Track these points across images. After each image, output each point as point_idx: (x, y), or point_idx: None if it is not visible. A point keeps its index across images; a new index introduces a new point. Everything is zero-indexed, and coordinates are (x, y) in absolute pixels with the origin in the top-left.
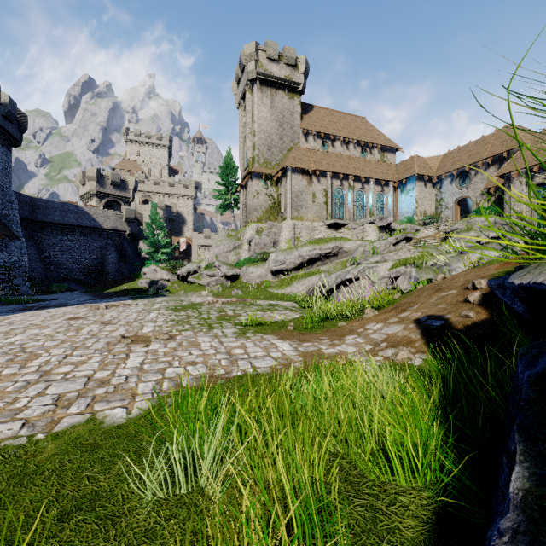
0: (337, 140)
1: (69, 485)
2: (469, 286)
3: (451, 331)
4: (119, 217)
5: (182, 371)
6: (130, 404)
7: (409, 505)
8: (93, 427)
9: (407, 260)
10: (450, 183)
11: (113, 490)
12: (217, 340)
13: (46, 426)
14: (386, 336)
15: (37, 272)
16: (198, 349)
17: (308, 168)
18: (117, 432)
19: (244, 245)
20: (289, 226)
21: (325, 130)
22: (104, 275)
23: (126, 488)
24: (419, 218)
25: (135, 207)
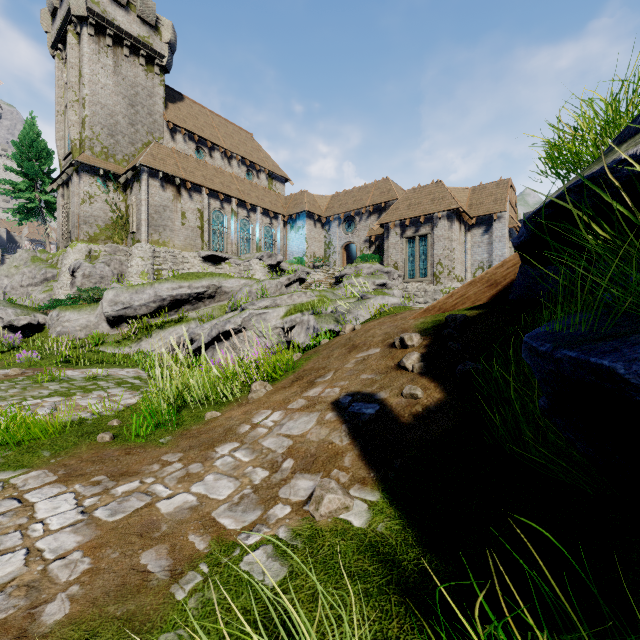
0: (216, 150)
1: None
2: (397, 343)
3: (397, 426)
4: None
5: None
6: None
7: None
8: None
9: (303, 305)
10: (338, 227)
11: None
12: None
13: None
14: (290, 442)
15: None
16: None
17: (175, 176)
18: None
19: (62, 276)
20: (145, 253)
21: (200, 133)
22: None
23: None
24: (309, 260)
25: None
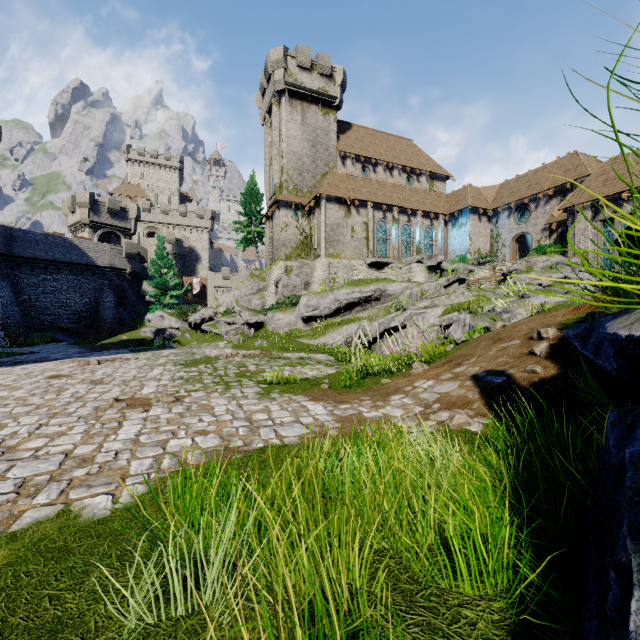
0: (379, 165)
1: (22, 611)
2: (534, 335)
3: (515, 389)
4: (117, 252)
5: (188, 443)
6: (118, 490)
7: (476, 622)
8: (65, 523)
9: (460, 305)
10: (508, 217)
11: (84, 616)
12: (234, 403)
13: (0, 524)
14: (438, 396)
15: (13, 319)
16: (210, 414)
17: (346, 197)
18: (97, 529)
19: (270, 287)
20: (324, 265)
21: (365, 153)
22: (99, 323)
23: (102, 611)
24: (473, 257)
25: (137, 241)
